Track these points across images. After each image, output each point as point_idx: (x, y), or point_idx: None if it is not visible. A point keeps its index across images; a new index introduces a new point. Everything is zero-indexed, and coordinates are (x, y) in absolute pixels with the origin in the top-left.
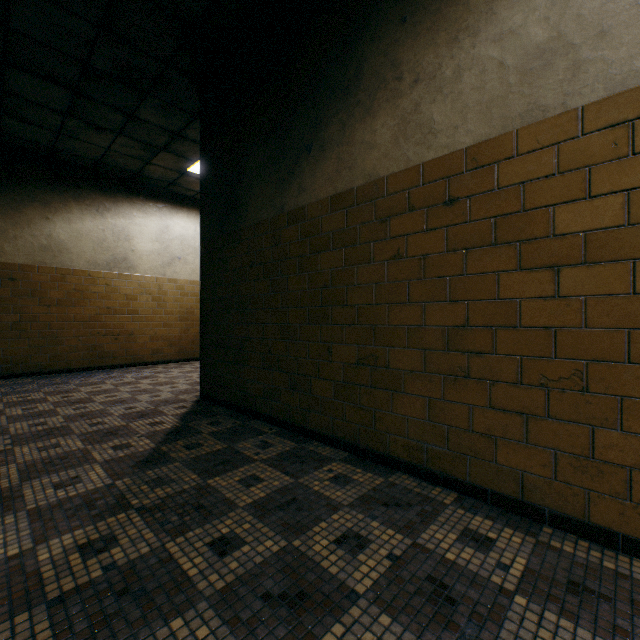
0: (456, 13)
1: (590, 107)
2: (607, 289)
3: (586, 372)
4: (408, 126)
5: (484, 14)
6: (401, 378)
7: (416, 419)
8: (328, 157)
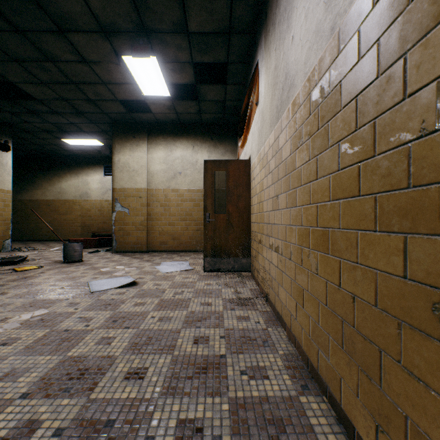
0: (51, 182)
1: (63, 200)
2: (64, 217)
3: (63, 225)
4: (44, 194)
5: (54, 185)
6: (43, 228)
7: (45, 233)
8: (29, 193)
